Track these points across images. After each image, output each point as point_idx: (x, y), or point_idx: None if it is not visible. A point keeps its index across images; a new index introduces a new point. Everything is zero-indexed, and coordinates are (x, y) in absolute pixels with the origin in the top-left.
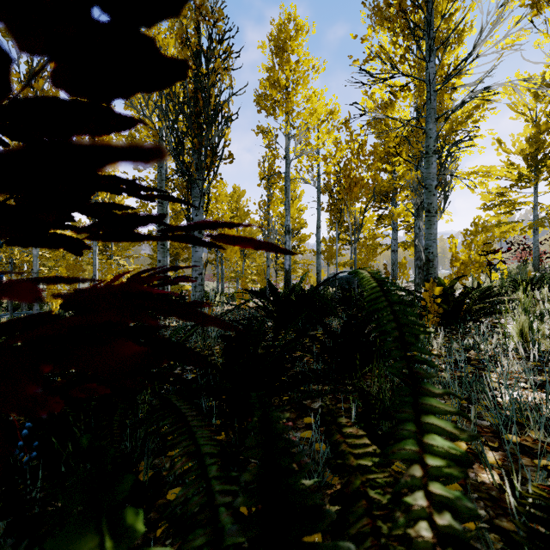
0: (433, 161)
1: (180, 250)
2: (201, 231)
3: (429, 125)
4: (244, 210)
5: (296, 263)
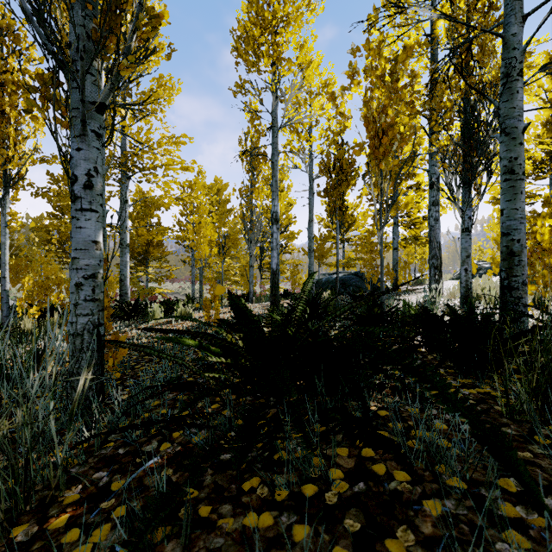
0: (519, 87)
1: (150, 248)
2: (91, 185)
3: (511, 27)
4: (223, 201)
5: (284, 263)
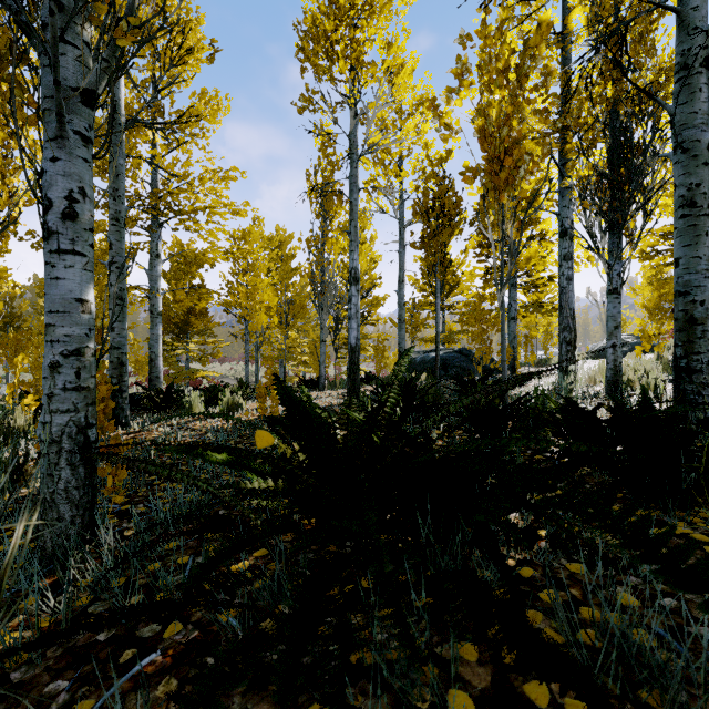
0: (703, 83)
1: (191, 317)
2: (75, 214)
3: None
4: (286, 255)
5: (366, 338)
